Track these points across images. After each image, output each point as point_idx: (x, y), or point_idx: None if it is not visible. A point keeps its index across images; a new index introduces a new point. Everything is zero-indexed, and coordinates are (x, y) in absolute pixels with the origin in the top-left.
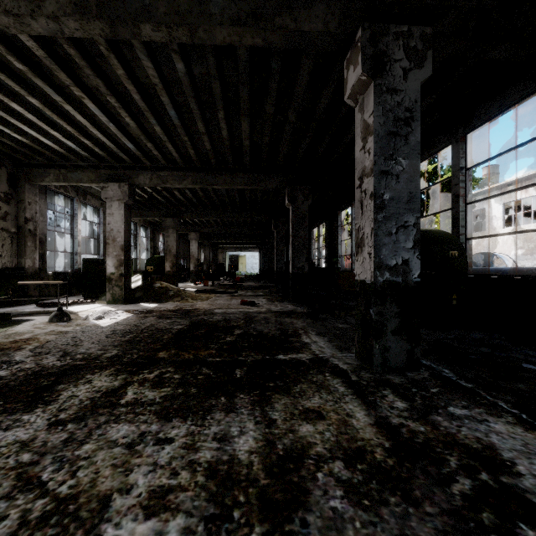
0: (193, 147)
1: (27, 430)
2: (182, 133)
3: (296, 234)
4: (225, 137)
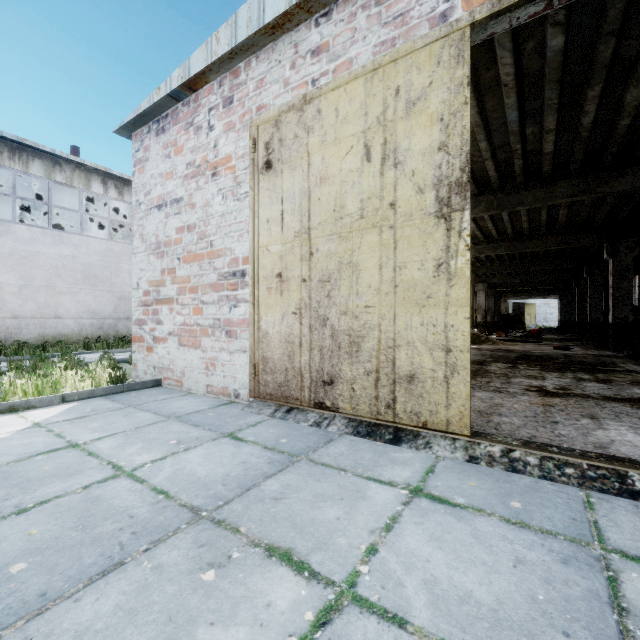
0: (512, 228)
1: (494, 368)
2: (507, 224)
3: (616, 285)
4: (543, 220)
